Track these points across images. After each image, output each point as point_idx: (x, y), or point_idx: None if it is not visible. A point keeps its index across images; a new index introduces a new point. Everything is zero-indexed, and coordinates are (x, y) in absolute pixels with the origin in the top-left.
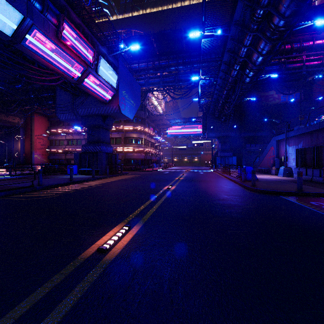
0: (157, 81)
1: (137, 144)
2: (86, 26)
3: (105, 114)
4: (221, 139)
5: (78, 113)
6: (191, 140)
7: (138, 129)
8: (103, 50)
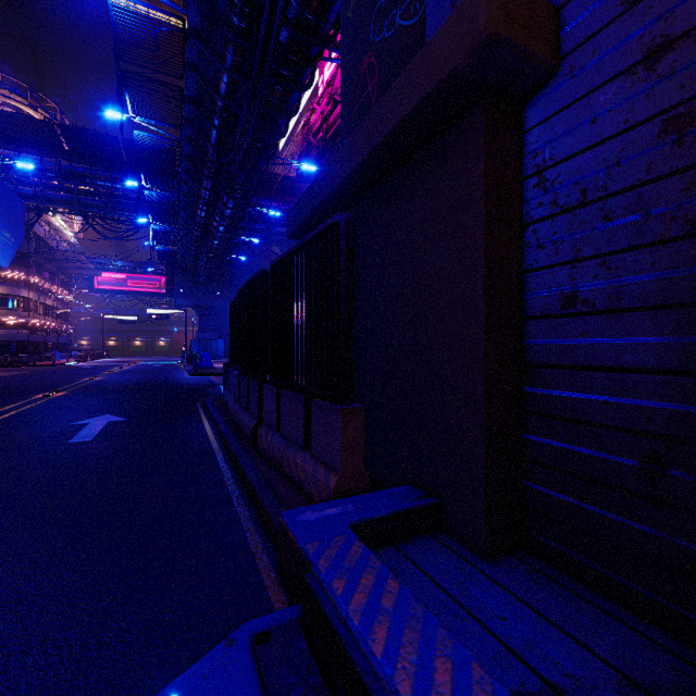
0: (67, 198)
1: (7, 308)
2: None
3: None
4: (201, 311)
5: None
6: (145, 308)
7: (11, 277)
8: None
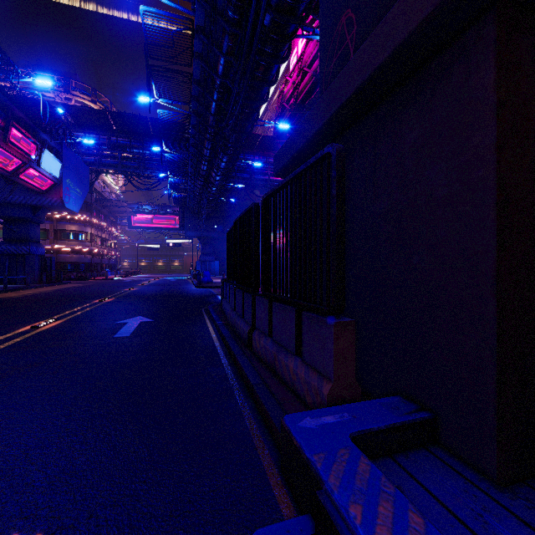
0: (114, 163)
1: (78, 240)
2: (29, 118)
3: (37, 205)
4: (203, 240)
5: None
6: (165, 239)
7: (80, 219)
8: (44, 137)
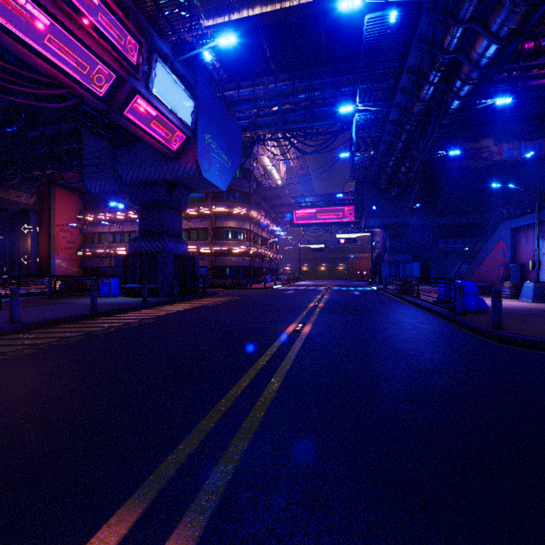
0: (273, 120)
1: (236, 239)
2: None
3: (171, 179)
4: (391, 231)
5: (122, 179)
6: (334, 234)
7: (238, 213)
8: (162, 47)
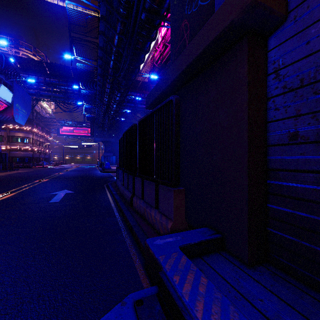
0: (48, 94)
1: (24, 142)
2: None
3: None
4: (105, 143)
5: None
6: (81, 142)
7: (25, 129)
8: (1, 76)
